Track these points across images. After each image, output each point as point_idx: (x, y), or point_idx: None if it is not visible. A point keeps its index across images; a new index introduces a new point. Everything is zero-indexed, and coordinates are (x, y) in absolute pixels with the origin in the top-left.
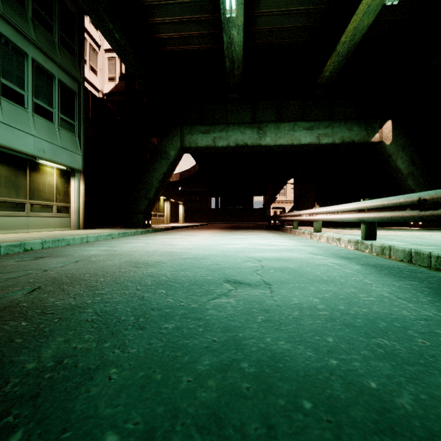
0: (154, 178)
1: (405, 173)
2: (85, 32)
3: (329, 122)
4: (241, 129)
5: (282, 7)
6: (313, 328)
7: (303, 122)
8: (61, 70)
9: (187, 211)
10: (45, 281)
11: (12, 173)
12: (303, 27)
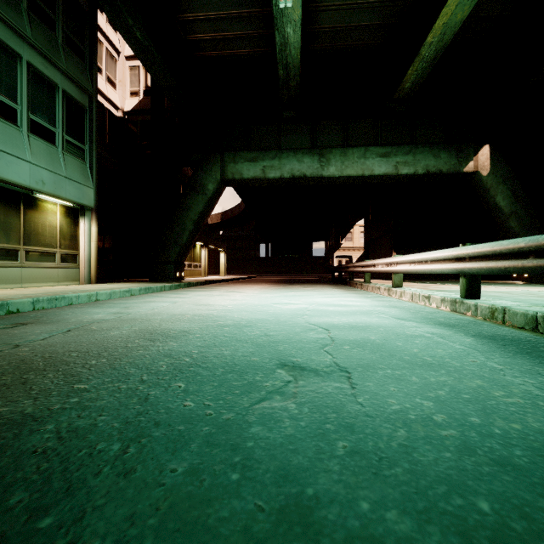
0: (187, 218)
1: (507, 212)
2: (100, 34)
3: (410, 147)
4: (298, 157)
5: None
6: (443, 472)
7: (377, 148)
8: (67, 79)
9: (230, 261)
10: (5, 365)
11: (1, 210)
12: (377, 25)
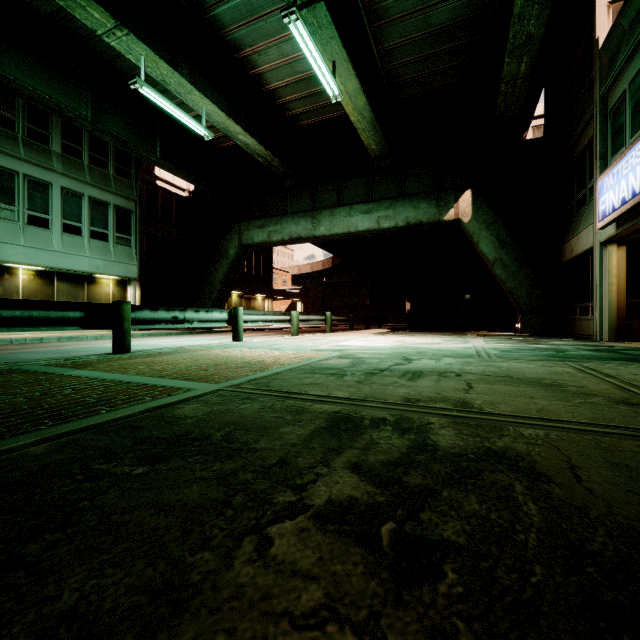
0: (216, 278)
1: (490, 260)
2: None
3: (391, 201)
4: (295, 220)
5: (305, 90)
6: None
7: (360, 205)
8: (117, 196)
9: (333, 309)
10: None
11: (73, 287)
12: None
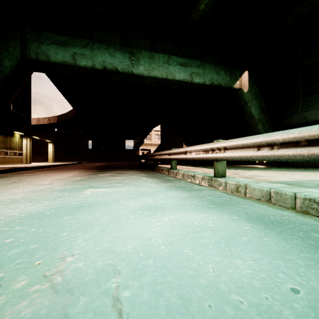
0: None
1: (257, 119)
2: None
3: (201, 62)
4: (110, 50)
5: None
6: None
7: (177, 57)
8: None
9: (63, 151)
10: None
11: None
12: None
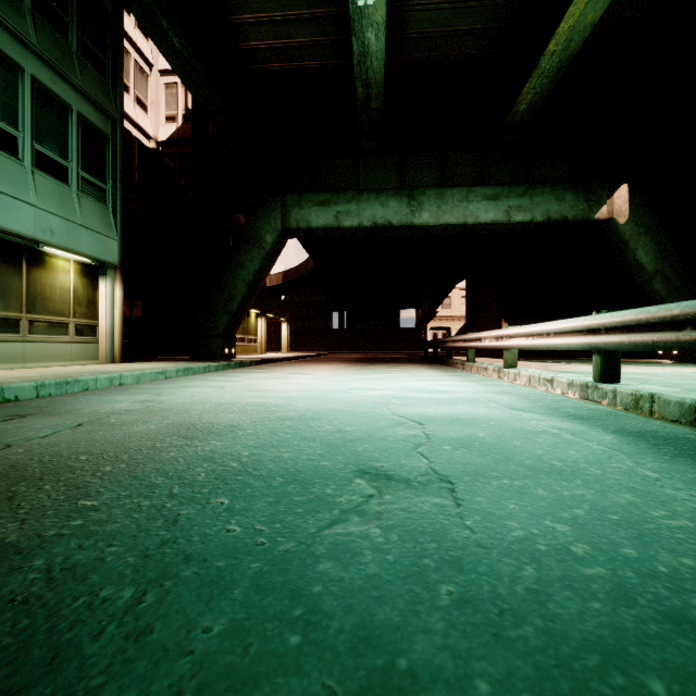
0: (238, 278)
1: (650, 271)
2: (127, 42)
3: (526, 187)
4: (382, 199)
5: None
6: (592, 632)
7: (483, 188)
8: (83, 98)
9: (294, 334)
10: None
11: None
12: (484, 30)
